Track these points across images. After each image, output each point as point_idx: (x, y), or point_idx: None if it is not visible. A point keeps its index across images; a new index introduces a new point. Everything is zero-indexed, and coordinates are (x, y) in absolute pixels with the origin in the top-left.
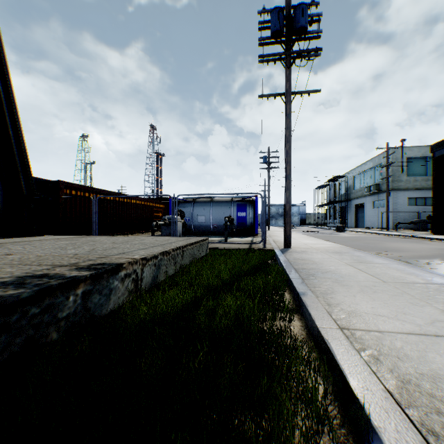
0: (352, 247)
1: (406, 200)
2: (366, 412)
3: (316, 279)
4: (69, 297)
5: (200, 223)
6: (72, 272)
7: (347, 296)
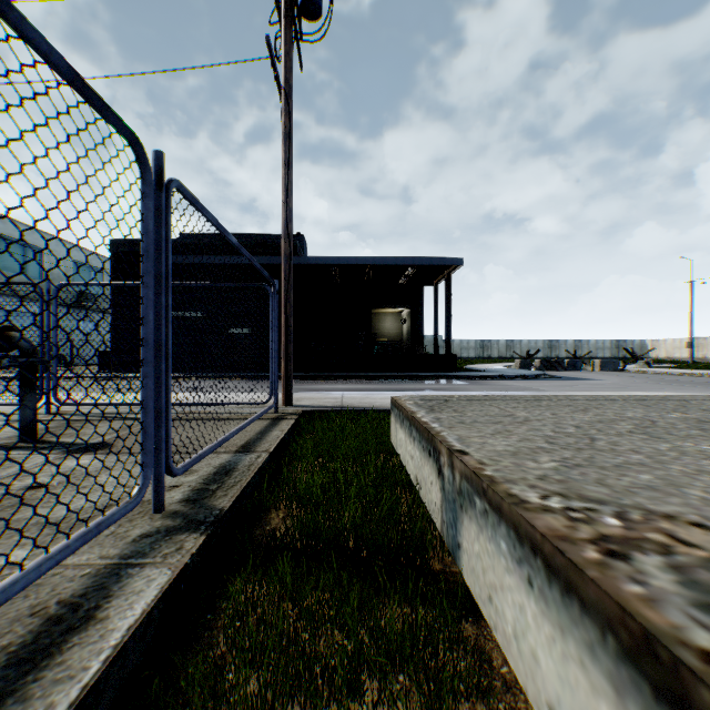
0: None
1: None
2: None
3: None
4: None
5: None
6: None
7: None
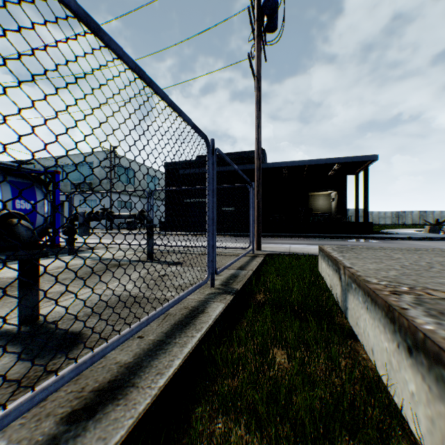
0: None
1: (117, 202)
2: None
3: None
4: None
5: None
6: None
7: None
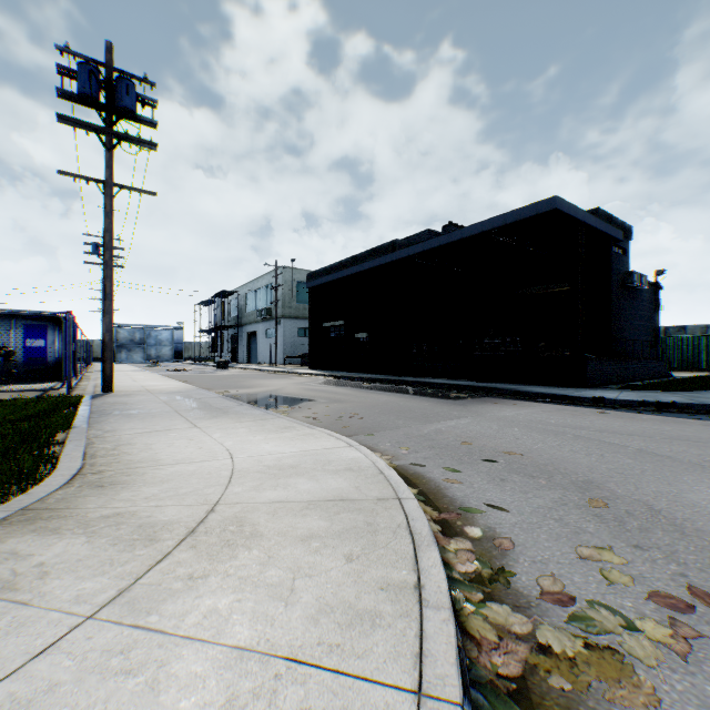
0: (208, 387)
1: (297, 330)
2: (61, 460)
3: (106, 417)
4: None
5: None
6: None
7: (123, 423)
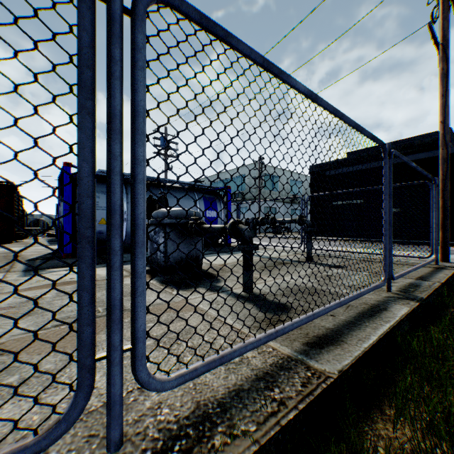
0: None
1: (263, 208)
2: None
3: None
4: None
5: None
6: None
7: None
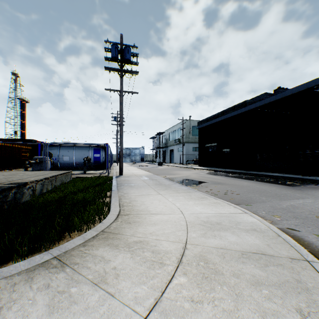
0: (156, 173)
1: (192, 148)
2: (111, 206)
3: (123, 186)
4: (10, 193)
5: (66, 161)
6: (7, 185)
7: (129, 190)
